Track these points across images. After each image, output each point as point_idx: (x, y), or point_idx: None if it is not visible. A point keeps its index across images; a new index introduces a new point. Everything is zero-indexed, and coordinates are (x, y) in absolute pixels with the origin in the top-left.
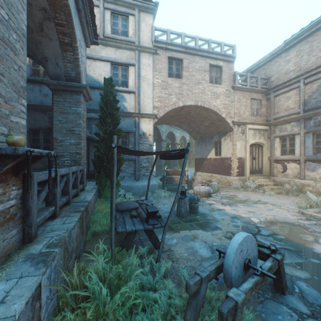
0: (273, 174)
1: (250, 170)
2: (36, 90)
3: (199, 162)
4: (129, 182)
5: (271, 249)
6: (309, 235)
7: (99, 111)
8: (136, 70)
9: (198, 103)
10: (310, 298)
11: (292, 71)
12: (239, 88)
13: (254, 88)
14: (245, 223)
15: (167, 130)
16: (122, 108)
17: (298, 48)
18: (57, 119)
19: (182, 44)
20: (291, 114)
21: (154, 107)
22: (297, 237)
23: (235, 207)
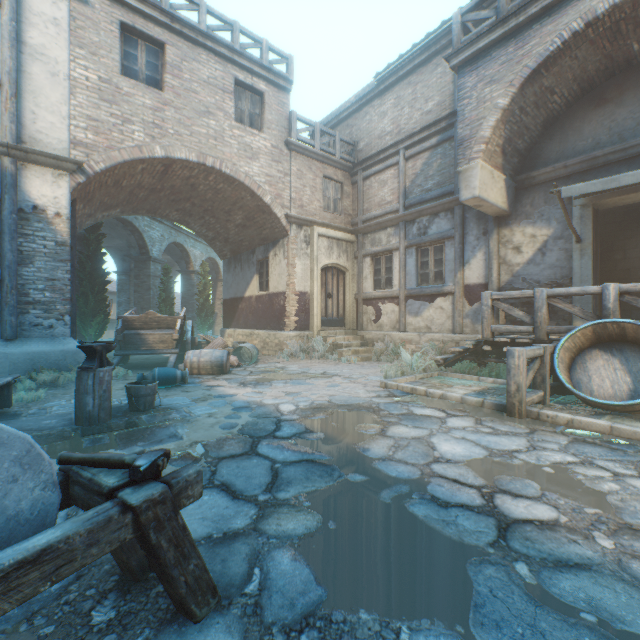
0: (362, 326)
1: (322, 319)
2: None
3: (232, 308)
4: None
5: (130, 469)
6: (375, 424)
7: None
8: (6, 21)
9: (208, 160)
10: (276, 606)
11: (389, 134)
12: (300, 148)
13: (328, 156)
14: (258, 417)
15: (168, 238)
16: None
17: (397, 93)
18: None
19: (162, 6)
20: (387, 212)
21: (74, 142)
22: (350, 431)
23: (265, 388)
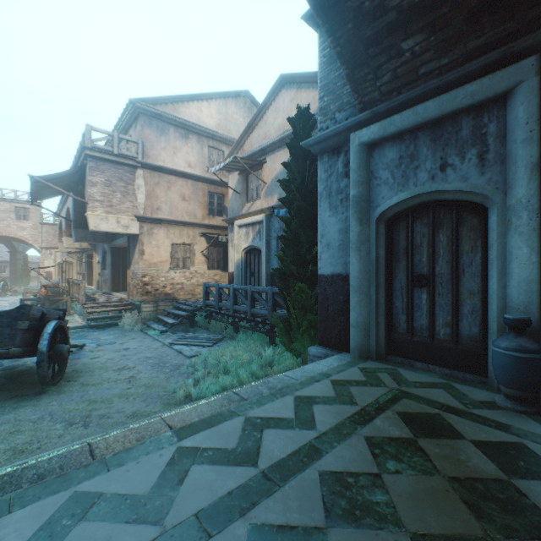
0: None
1: (60, 280)
2: None
3: None
4: None
5: None
6: None
7: None
8: None
9: (4, 234)
10: None
11: None
12: (47, 223)
13: None
14: None
15: None
16: None
17: None
18: None
19: None
20: None
21: None
22: None
23: None
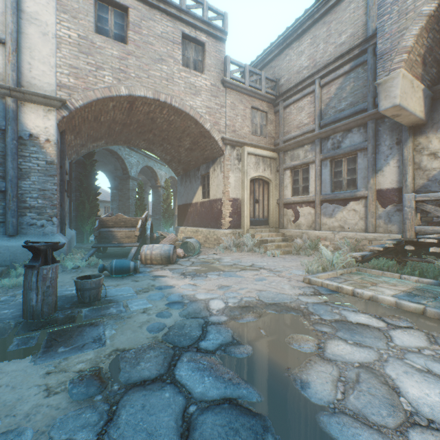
0: (283, 226)
1: (250, 220)
2: None
3: (183, 211)
4: None
5: None
6: (308, 336)
7: None
8: None
9: (161, 97)
10: None
11: (305, 68)
12: (233, 85)
13: (256, 90)
14: (187, 316)
15: (142, 163)
16: None
17: (313, 34)
18: None
19: None
20: (304, 132)
21: (59, 85)
22: (281, 345)
23: (200, 280)
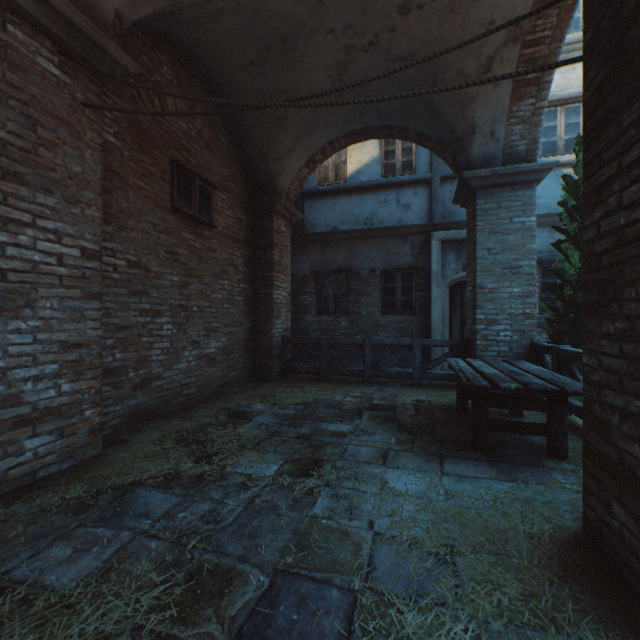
0: None
1: None
2: (391, 200)
3: None
4: None
5: None
6: None
7: (563, 217)
8: None
9: None
10: None
11: None
12: None
13: None
14: None
15: None
16: None
17: None
18: (484, 246)
19: None
20: None
21: None
22: None
23: None
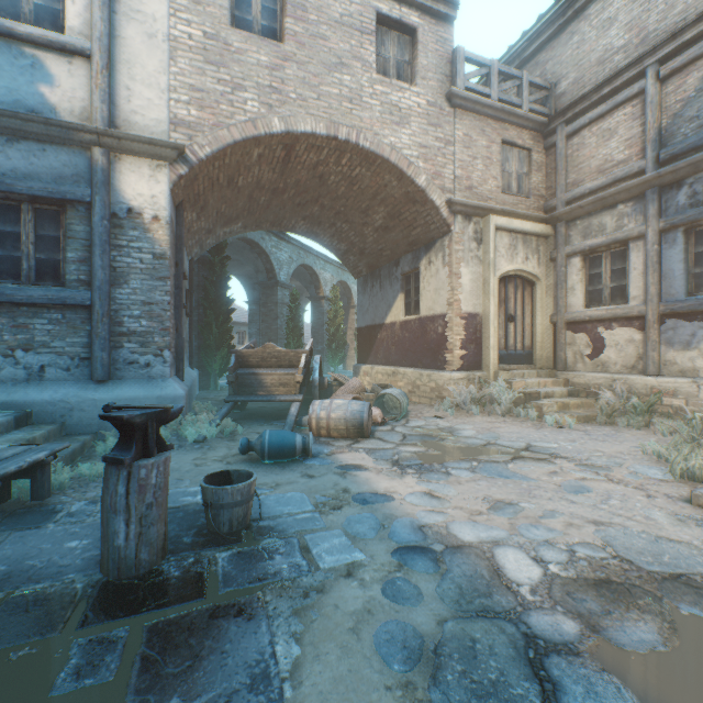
0: (565, 365)
1: (499, 354)
2: None
3: (368, 338)
4: (64, 388)
5: None
6: None
7: None
8: None
9: (340, 132)
10: None
11: (620, 50)
12: (469, 101)
13: (510, 108)
14: (464, 607)
15: (296, 260)
16: (36, 107)
17: None
18: None
19: None
20: (617, 179)
21: (174, 122)
22: None
23: (440, 483)
